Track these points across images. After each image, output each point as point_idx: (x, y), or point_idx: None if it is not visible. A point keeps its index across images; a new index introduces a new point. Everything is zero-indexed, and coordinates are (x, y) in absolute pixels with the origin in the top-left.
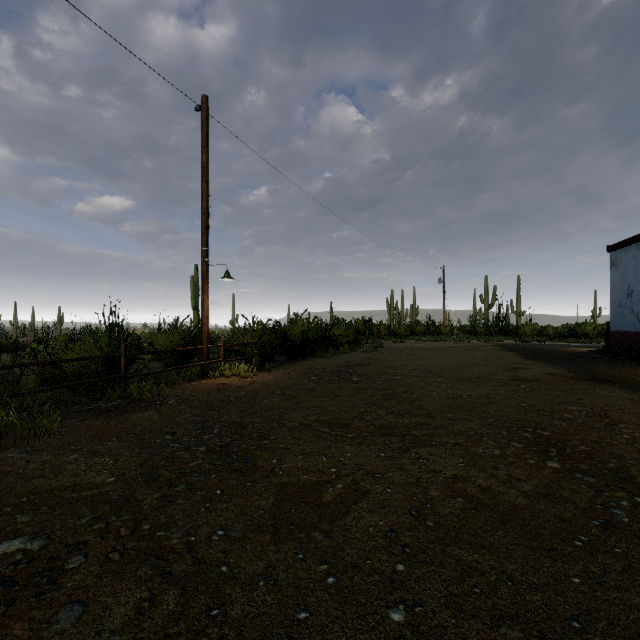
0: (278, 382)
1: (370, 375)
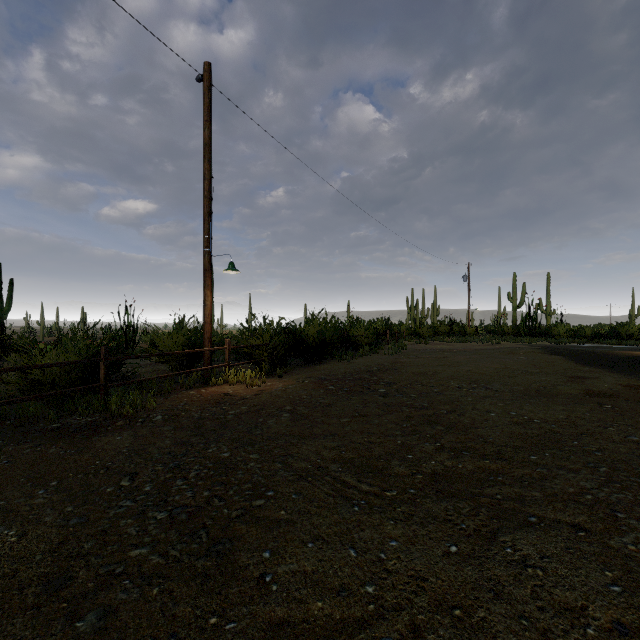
0: (289, 393)
1: (399, 385)
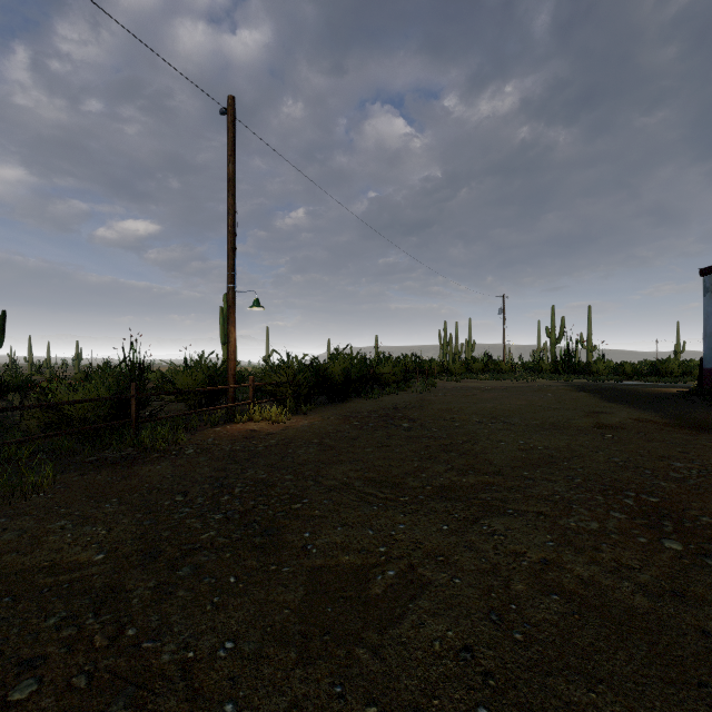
0: (315, 428)
1: (423, 420)
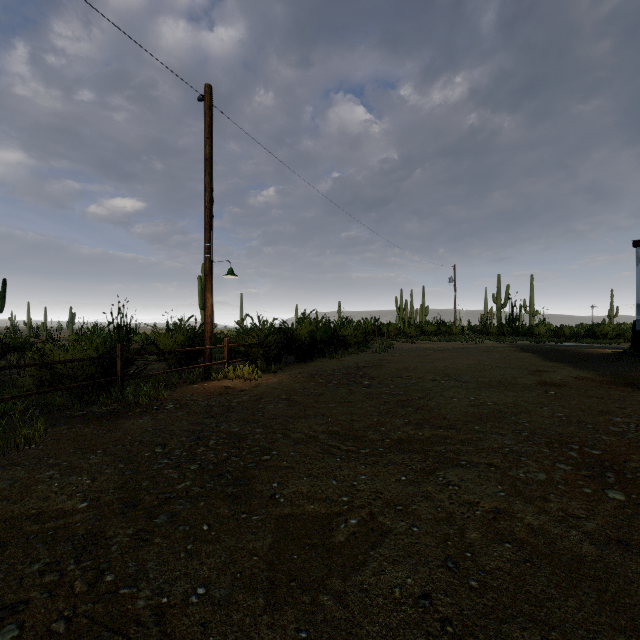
0: (284, 385)
1: (382, 378)
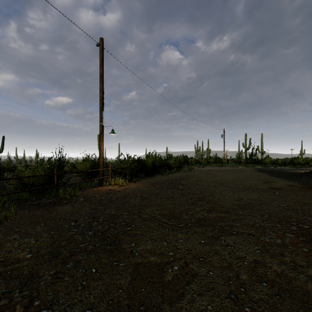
0: (139, 189)
1: (189, 185)
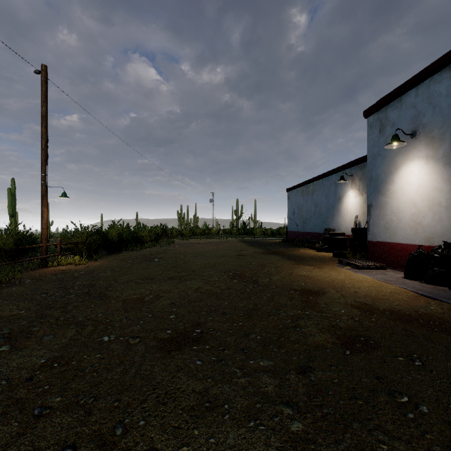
0: (106, 265)
1: (165, 258)
